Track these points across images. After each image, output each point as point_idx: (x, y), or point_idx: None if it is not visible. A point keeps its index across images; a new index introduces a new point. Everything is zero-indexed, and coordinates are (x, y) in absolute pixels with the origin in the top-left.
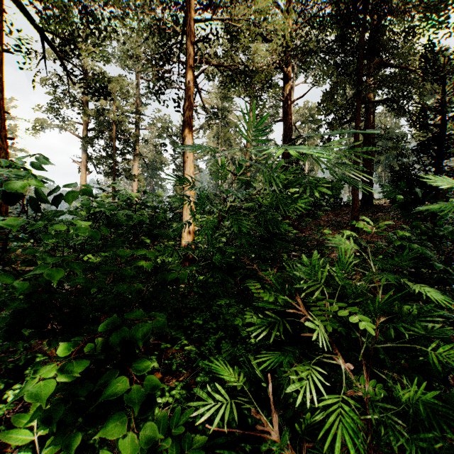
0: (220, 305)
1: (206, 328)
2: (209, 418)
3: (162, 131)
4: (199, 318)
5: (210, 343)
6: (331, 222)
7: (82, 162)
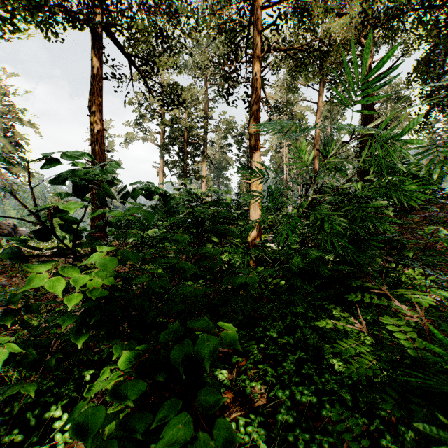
0: (295, 315)
1: (282, 344)
2: None
3: (227, 132)
4: (273, 330)
5: (288, 366)
6: (430, 218)
7: (160, 167)
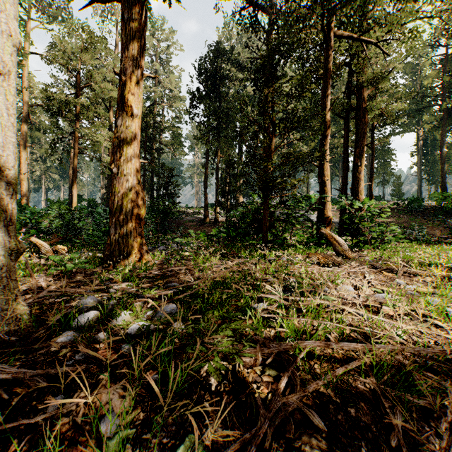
0: None
1: None
2: None
3: None
4: None
5: None
6: None
7: None
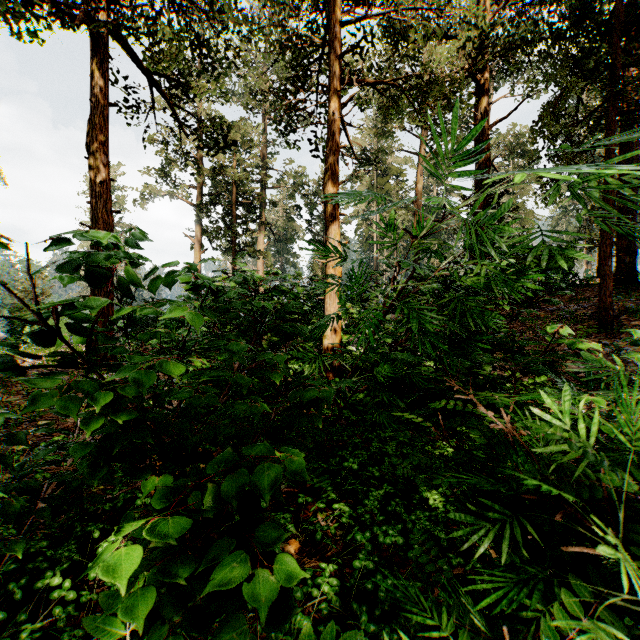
0: (382, 440)
1: (364, 477)
2: (377, 636)
3: (295, 189)
4: (353, 460)
5: (371, 503)
6: (559, 313)
7: (196, 237)
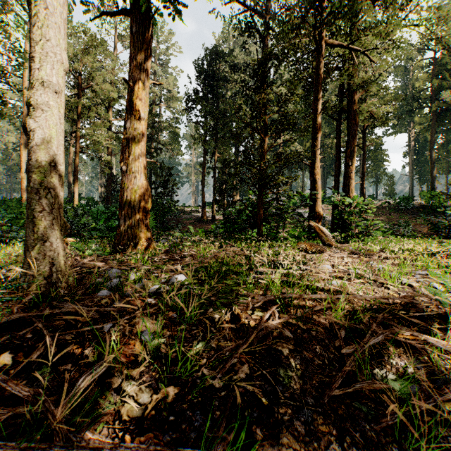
0: None
1: None
2: None
3: None
4: None
5: None
6: None
7: None
